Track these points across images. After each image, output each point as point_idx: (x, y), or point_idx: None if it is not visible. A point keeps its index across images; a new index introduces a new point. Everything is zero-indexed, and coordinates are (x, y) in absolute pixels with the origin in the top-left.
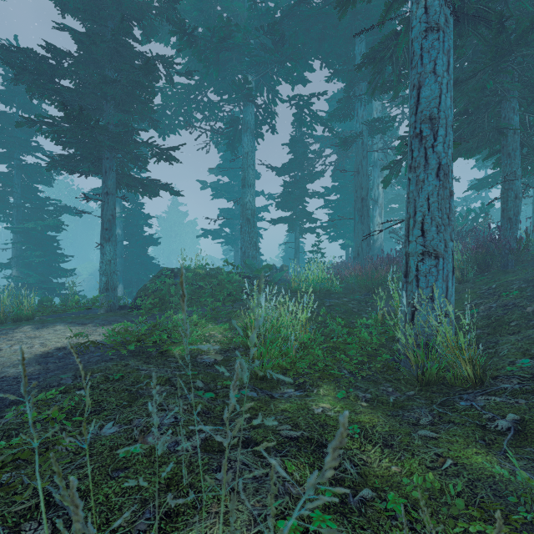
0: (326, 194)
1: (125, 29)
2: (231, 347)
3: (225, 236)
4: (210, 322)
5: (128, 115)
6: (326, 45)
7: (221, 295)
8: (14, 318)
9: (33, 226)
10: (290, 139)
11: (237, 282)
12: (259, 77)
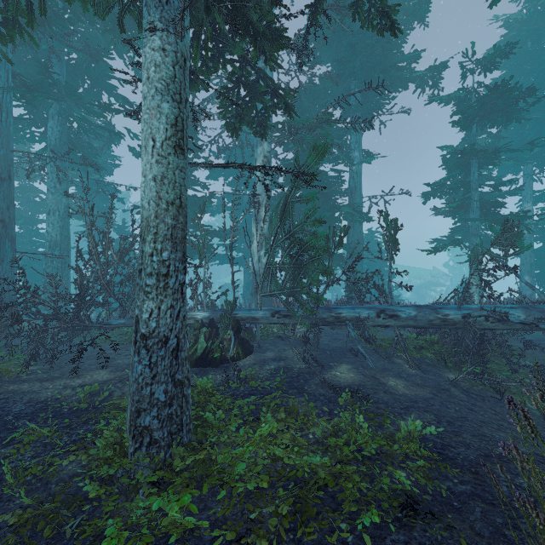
0: (209, 196)
1: None
2: None
3: (223, 256)
4: None
5: None
6: None
7: None
8: None
9: None
10: None
11: None
12: None
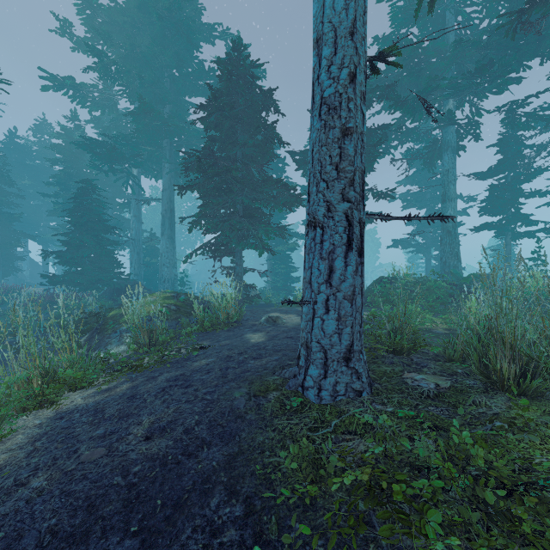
0: None
1: None
2: (452, 328)
3: (416, 245)
4: (432, 313)
5: None
6: (548, 41)
7: (430, 298)
8: None
9: (282, 249)
10: (498, 139)
11: (444, 288)
12: (461, 97)
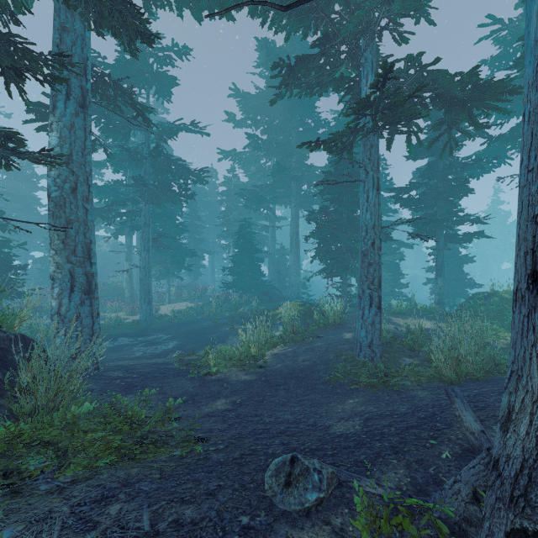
0: None
1: (451, 166)
2: None
3: None
4: (504, 330)
5: (451, 206)
6: None
7: None
8: (398, 312)
9: (388, 259)
10: None
11: None
12: None
